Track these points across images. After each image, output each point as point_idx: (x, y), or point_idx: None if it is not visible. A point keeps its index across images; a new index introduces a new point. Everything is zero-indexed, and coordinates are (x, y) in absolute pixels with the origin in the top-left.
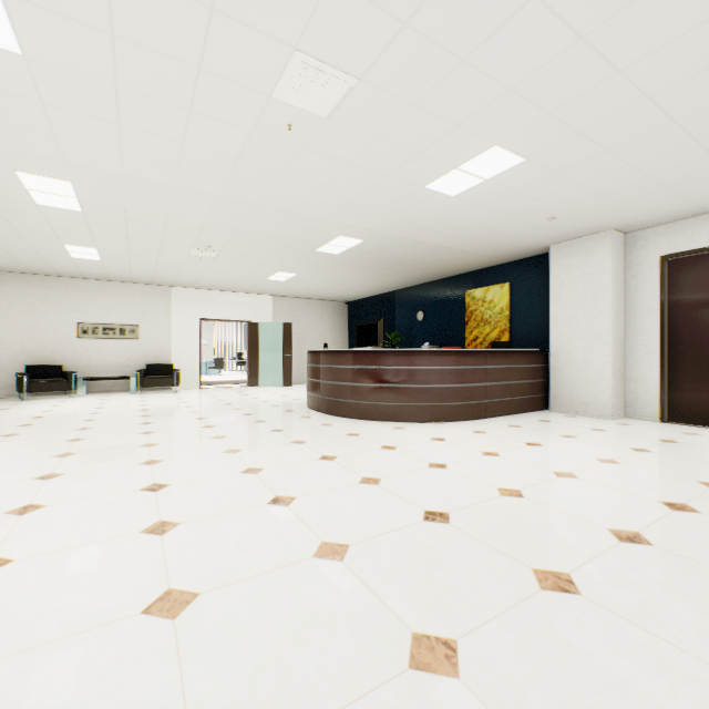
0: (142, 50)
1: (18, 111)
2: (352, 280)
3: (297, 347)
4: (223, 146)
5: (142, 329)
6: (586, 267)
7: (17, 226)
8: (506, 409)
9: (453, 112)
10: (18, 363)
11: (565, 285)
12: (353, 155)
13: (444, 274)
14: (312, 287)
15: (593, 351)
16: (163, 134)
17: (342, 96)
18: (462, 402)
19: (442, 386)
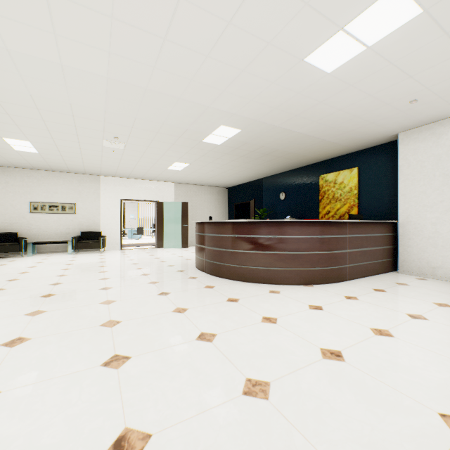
0: None
1: None
2: (231, 169)
3: (192, 219)
4: None
5: (78, 206)
6: (435, 149)
7: None
8: (364, 272)
9: None
10: None
11: (413, 165)
12: (234, 9)
13: (302, 163)
14: (202, 175)
15: (442, 222)
16: None
17: None
18: (328, 267)
19: (311, 252)
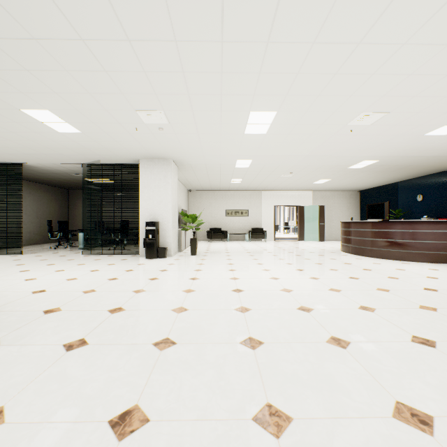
0: (303, 125)
1: (252, 145)
2: (366, 179)
3: (326, 219)
4: (318, 141)
5: (249, 211)
6: None
7: (221, 175)
8: None
9: (441, 110)
10: (206, 227)
11: None
12: (380, 132)
13: (440, 169)
14: (338, 184)
15: None
16: (296, 142)
17: (379, 118)
18: None
19: (437, 242)
